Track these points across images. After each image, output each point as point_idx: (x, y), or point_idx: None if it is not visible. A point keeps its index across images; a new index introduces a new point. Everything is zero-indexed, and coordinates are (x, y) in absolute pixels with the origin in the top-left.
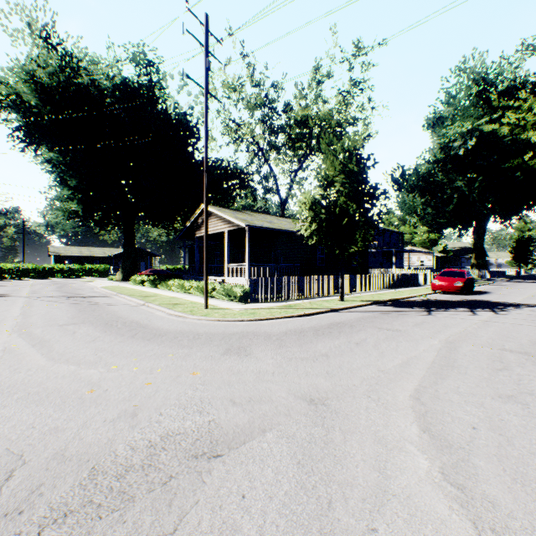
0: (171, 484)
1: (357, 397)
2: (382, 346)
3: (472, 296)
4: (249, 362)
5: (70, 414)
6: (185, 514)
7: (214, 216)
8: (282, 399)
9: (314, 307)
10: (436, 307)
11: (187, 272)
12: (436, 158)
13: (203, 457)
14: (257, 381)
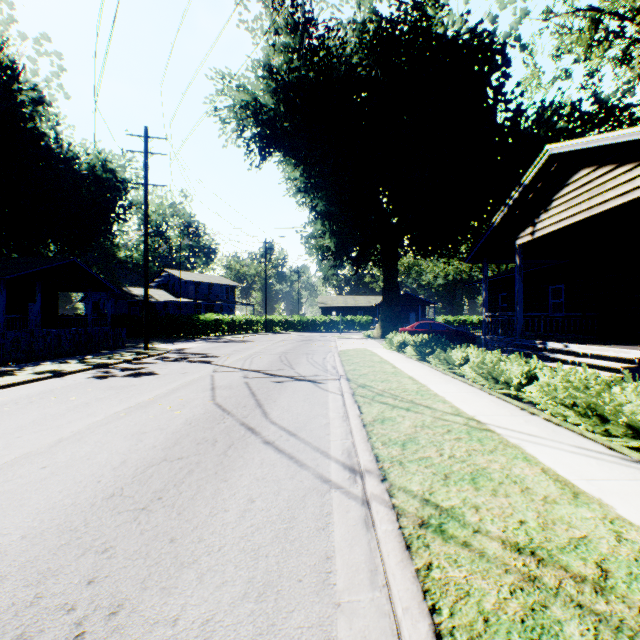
0: None
1: None
2: None
3: None
4: None
5: None
6: None
7: (590, 166)
8: None
9: None
10: None
11: (477, 327)
12: None
13: None
14: None
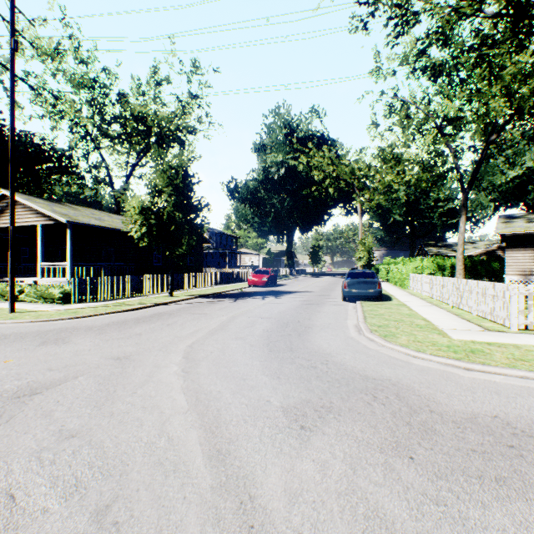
0: None
1: (152, 351)
2: (187, 324)
3: (273, 288)
4: (68, 346)
5: None
6: (15, 416)
7: (21, 205)
8: (95, 361)
9: (143, 303)
10: (243, 297)
11: None
12: (260, 178)
13: (25, 396)
14: (74, 356)
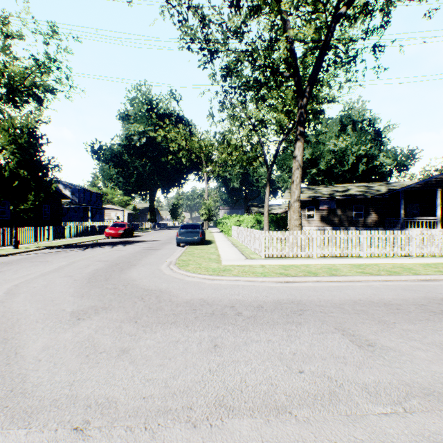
0: None
1: None
2: (22, 270)
3: (128, 239)
4: None
5: None
6: None
7: None
8: None
9: None
10: (95, 246)
11: None
12: (124, 143)
13: None
14: None
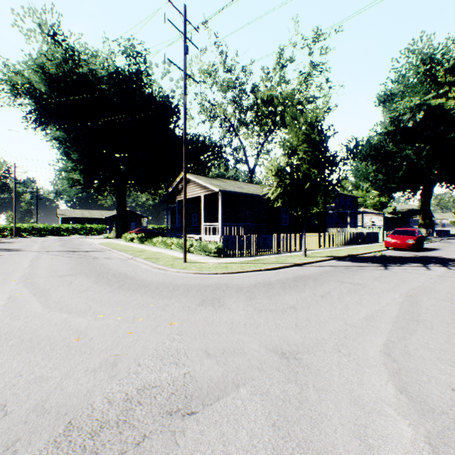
0: (144, 445)
1: (327, 351)
2: (345, 299)
3: (423, 253)
4: (223, 313)
5: (56, 363)
6: None
7: (192, 183)
8: (254, 352)
9: (280, 262)
10: (391, 263)
11: (169, 231)
12: (387, 130)
13: (177, 414)
14: (230, 332)
